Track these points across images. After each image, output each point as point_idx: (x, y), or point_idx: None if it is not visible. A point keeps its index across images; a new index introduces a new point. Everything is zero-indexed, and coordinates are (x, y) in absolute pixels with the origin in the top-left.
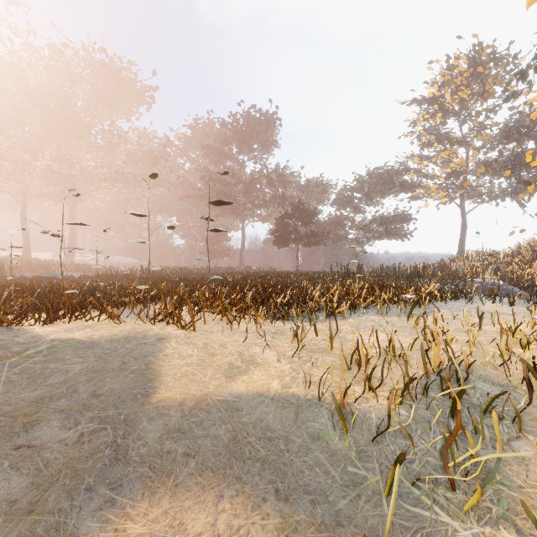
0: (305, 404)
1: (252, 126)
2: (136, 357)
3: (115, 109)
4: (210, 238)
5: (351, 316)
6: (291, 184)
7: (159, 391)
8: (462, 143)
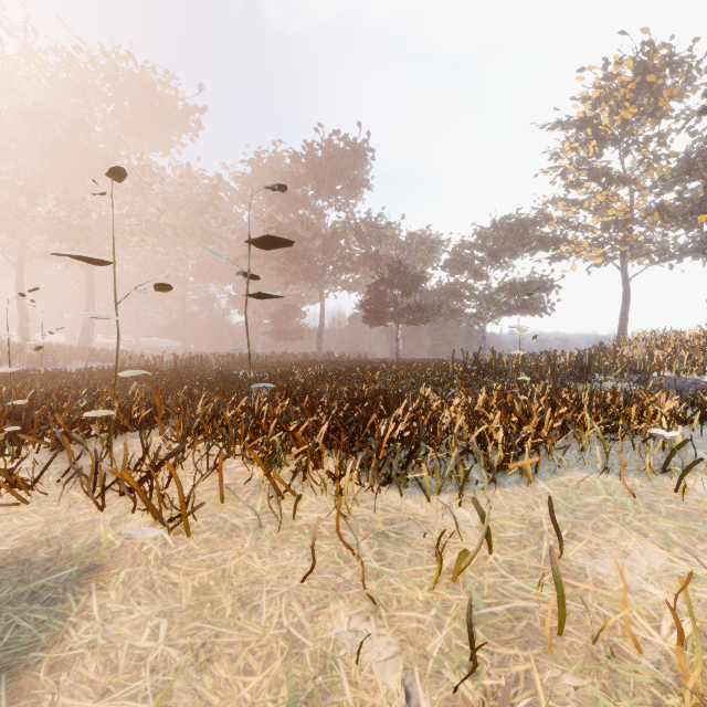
0: None
1: (334, 159)
2: None
3: (147, 138)
4: (277, 314)
5: (538, 472)
6: (388, 239)
7: None
8: (627, 180)
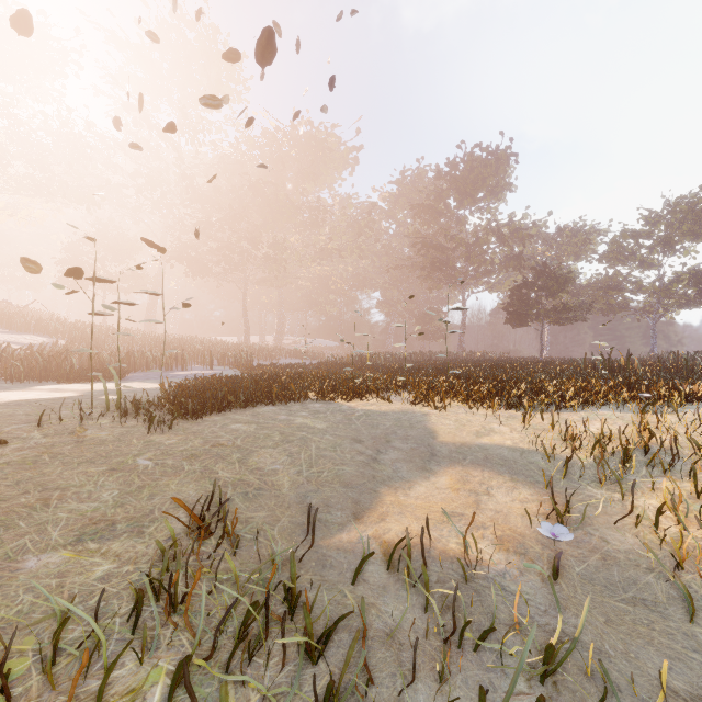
0: (527, 452)
1: (475, 171)
2: (416, 423)
3: (319, 181)
4: (421, 316)
5: (584, 411)
6: (532, 238)
7: (439, 438)
8: None
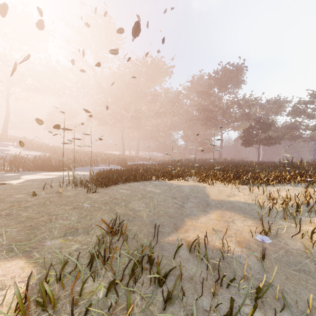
0: (251, 204)
1: (227, 75)
2: (200, 190)
3: (155, 82)
4: (201, 142)
5: (278, 186)
6: (254, 105)
7: (210, 197)
8: None
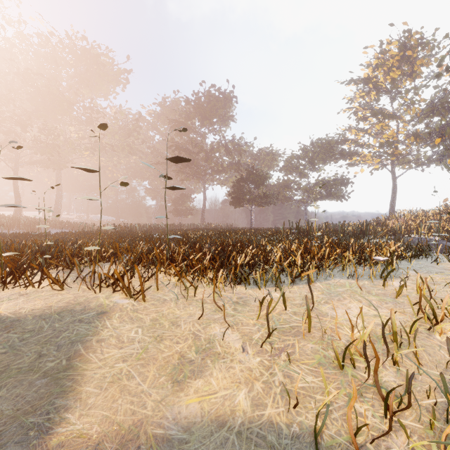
0: (292, 449)
1: (212, 103)
2: (60, 345)
3: (95, 89)
4: (176, 199)
5: (318, 279)
6: (245, 152)
7: (69, 417)
8: (394, 116)
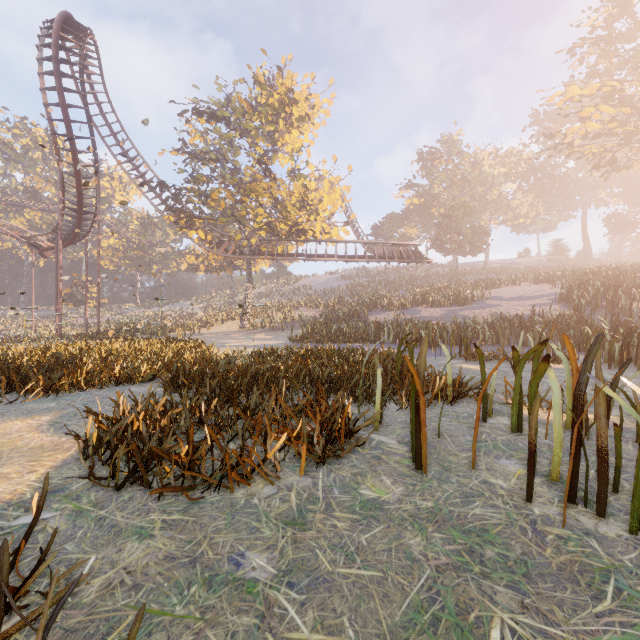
0: None
1: None
2: None
3: None
4: None
5: None
6: None
7: None
8: None
